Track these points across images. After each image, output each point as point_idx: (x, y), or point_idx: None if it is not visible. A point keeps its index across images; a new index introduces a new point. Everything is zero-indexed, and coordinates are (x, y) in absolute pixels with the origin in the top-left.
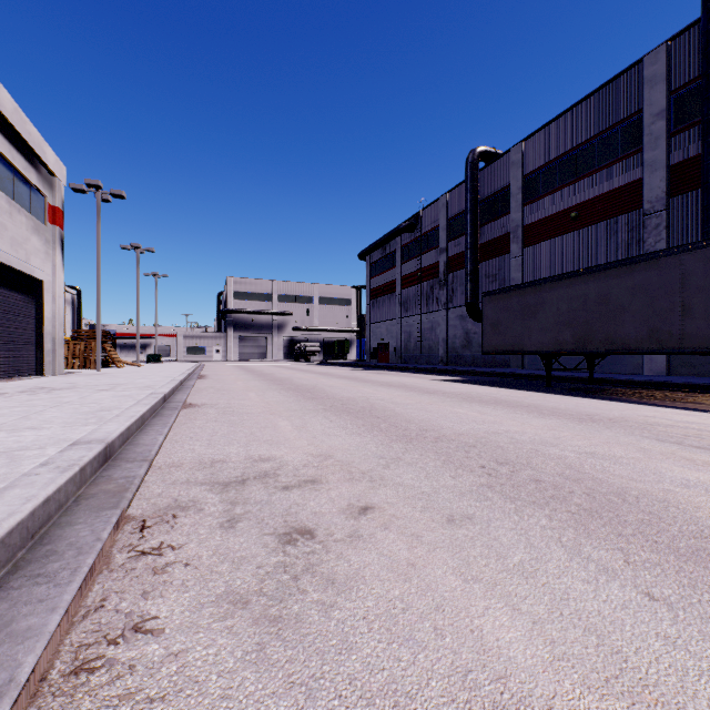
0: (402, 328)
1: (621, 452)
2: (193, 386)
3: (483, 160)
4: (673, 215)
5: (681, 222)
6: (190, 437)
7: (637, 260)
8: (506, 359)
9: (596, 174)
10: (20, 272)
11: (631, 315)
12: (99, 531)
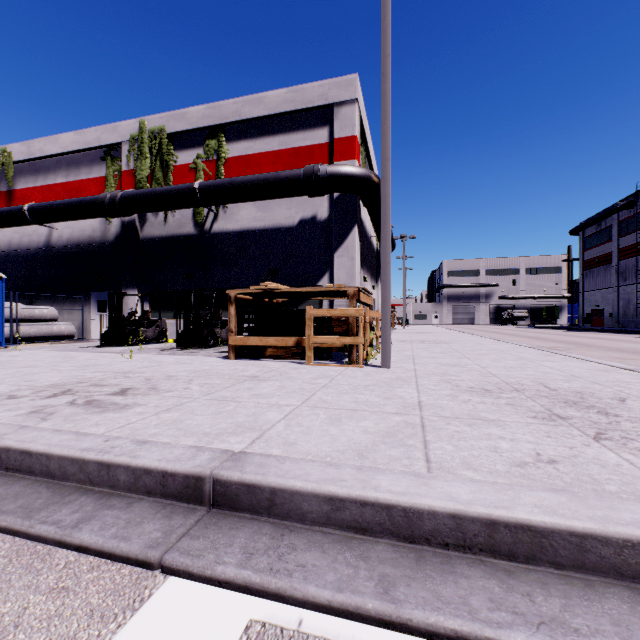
0: (618, 296)
1: None
2: None
3: None
4: None
5: None
6: None
7: None
8: None
9: None
10: None
11: None
12: None
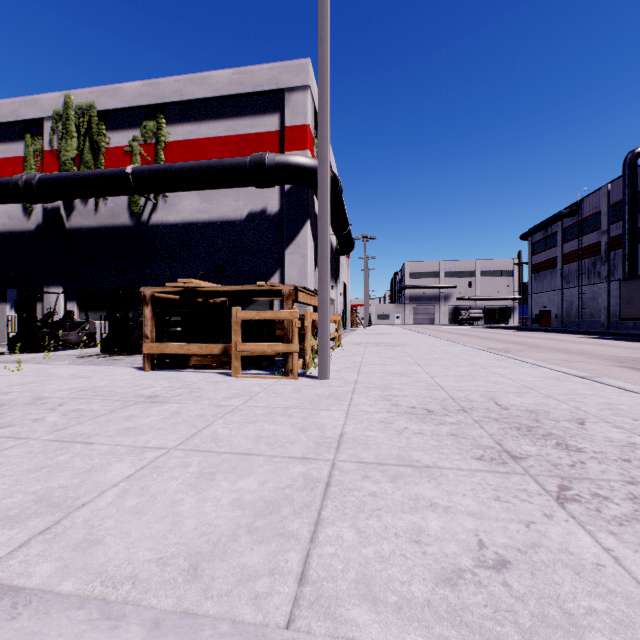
0: (563, 298)
1: (614, 351)
2: None
3: None
4: None
5: None
6: None
7: None
8: None
9: None
10: (345, 284)
11: None
12: None
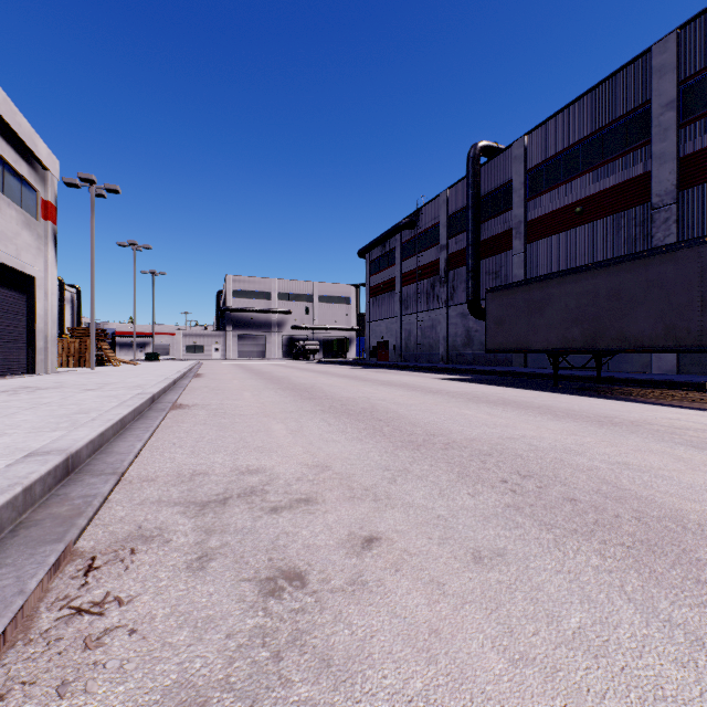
0: (402, 327)
1: (658, 462)
2: (187, 385)
3: (484, 155)
4: (683, 209)
5: (692, 216)
6: (173, 443)
7: (651, 253)
8: (508, 358)
9: (602, 168)
10: (10, 267)
11: (645, 311)
12: (26, 579)
